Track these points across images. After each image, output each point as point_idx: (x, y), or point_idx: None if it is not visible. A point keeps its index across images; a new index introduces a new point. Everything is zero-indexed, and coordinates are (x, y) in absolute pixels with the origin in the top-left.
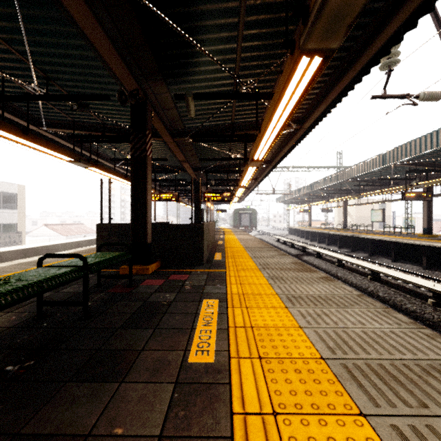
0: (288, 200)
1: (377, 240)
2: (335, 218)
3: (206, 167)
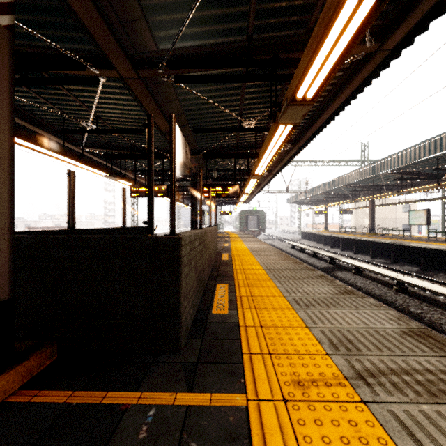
0: (300, 200)
1: (436, 251)
2: (351, 221)
3: (205, 149)
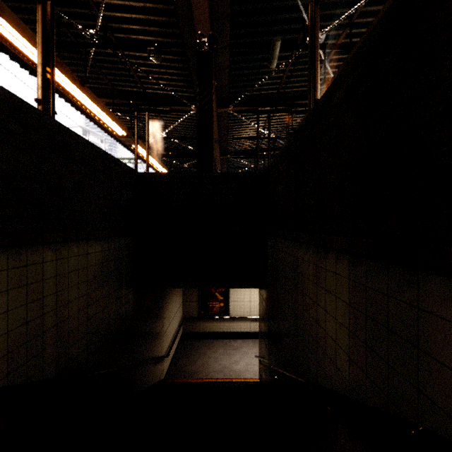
0: None
1: None
2: None
3: None
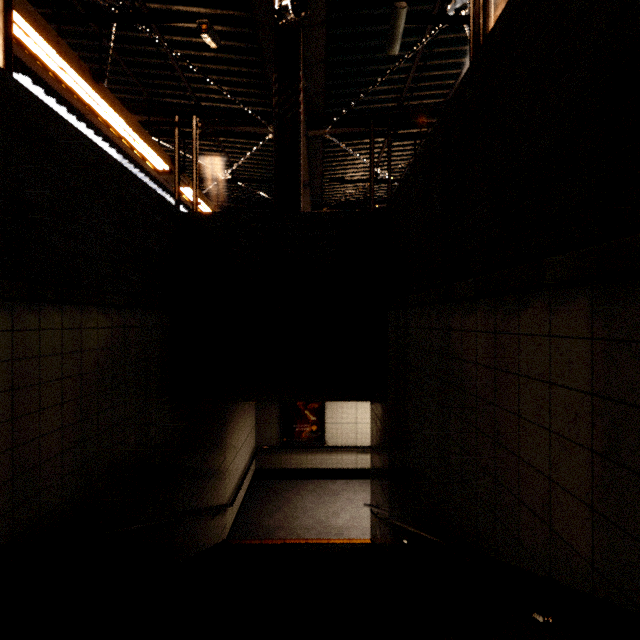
0: None
1: None
2: None
3: None
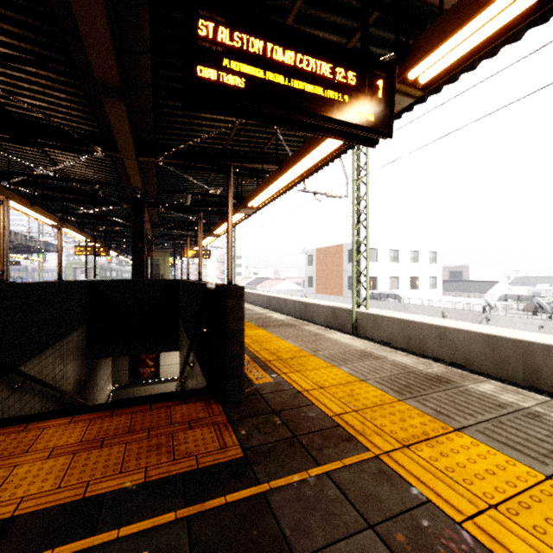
0: None
1: None
2: None
3: None
